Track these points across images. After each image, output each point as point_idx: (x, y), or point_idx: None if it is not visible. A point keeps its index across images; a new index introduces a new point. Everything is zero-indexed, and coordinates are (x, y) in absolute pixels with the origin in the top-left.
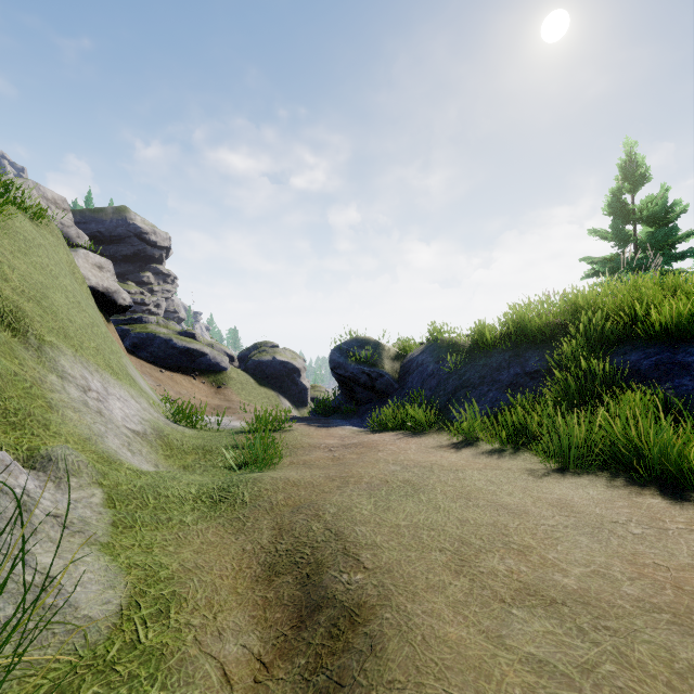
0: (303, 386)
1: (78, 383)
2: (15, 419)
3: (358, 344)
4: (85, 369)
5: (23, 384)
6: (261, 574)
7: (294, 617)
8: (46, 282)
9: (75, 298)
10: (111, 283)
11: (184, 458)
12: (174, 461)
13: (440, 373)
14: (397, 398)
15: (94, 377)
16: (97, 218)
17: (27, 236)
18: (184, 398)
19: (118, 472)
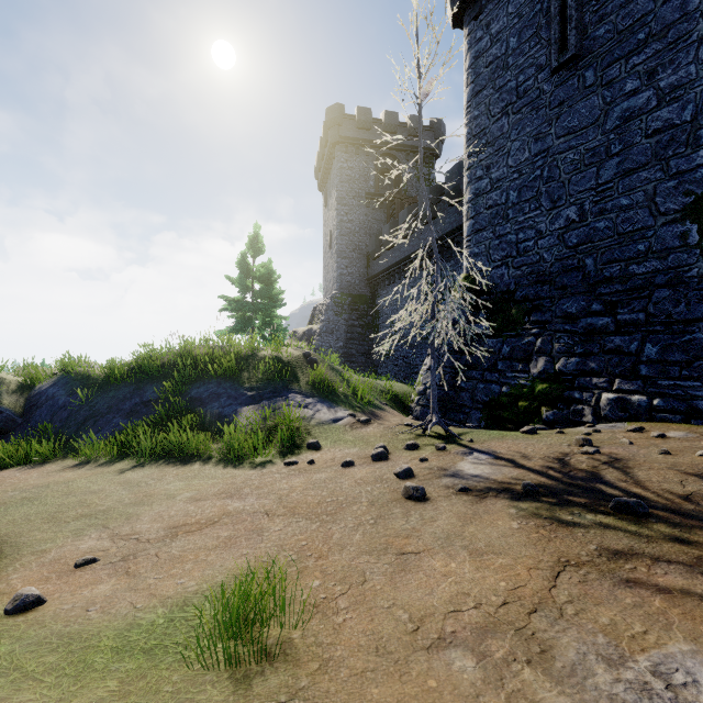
0: None
1: None
2: None
3: None
4: None
5: None
6: None
7: None
8: None
9: None
10: None
11: None
12: None
13: (73, 405)
14: (21, 433)
15: None
16: None
17: None
18: None
19: None
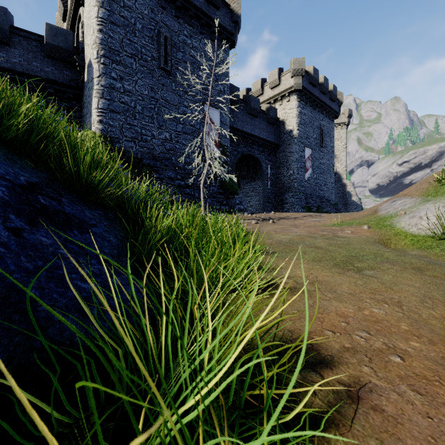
0: None
1: None
2: None
3: None
4: None
5: None
6: None
7: None
8: None
9: None
10: None
11: None
12: None
13: None
14: None
15: None
16: None
17: None
18: None
19: None
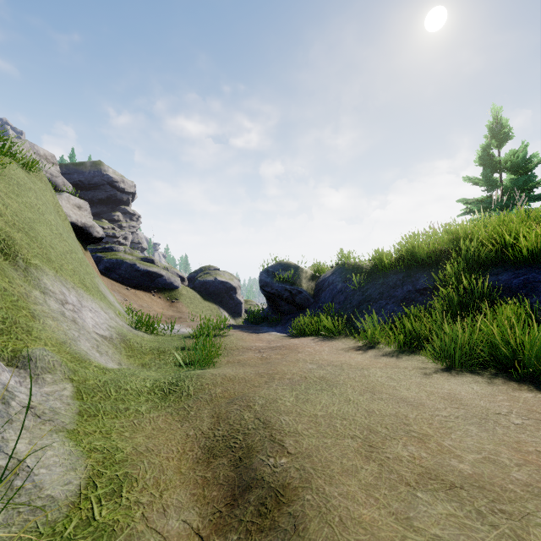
0: (238, 301)
1: (57, 297)
2: (3, 326)
3: (281, 267)
4: (63, 286)
5: (11, 298)
6: (201, 456)
7: (228, 495)
8: (33, 217)
9: (57, 231)
10: (87, 220)
11: (143, 357)
12: (134, 360)
13: (347, 290)
14: (312, 310)
15: (71, 293)
16: (78, 170)
17: (20, 182)
18: (145, 310)
19: (87, 369)
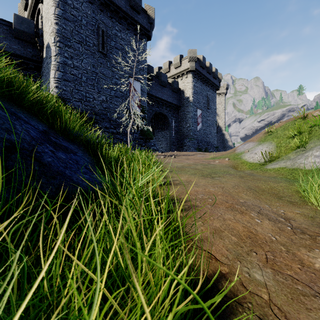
0: None
1: None
2: None
3: None
4: None
5: None
6: None
7: None
8: None
9: None
10: None
11: None
12: None
13: None
14: None
15: None
16: None
17: None
18: None
19: None
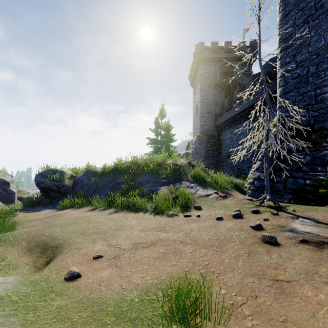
0: (11, 191)
1: None
2: None
3: (52, 172)
4: None
5: None
6: (27, 251)
7: (41, 253)
8: None
9: None
10: None
11: None
12: None
13: (90, 184)
14: (71, 195)
15: None
16: None
17: None
18: None
19: None
